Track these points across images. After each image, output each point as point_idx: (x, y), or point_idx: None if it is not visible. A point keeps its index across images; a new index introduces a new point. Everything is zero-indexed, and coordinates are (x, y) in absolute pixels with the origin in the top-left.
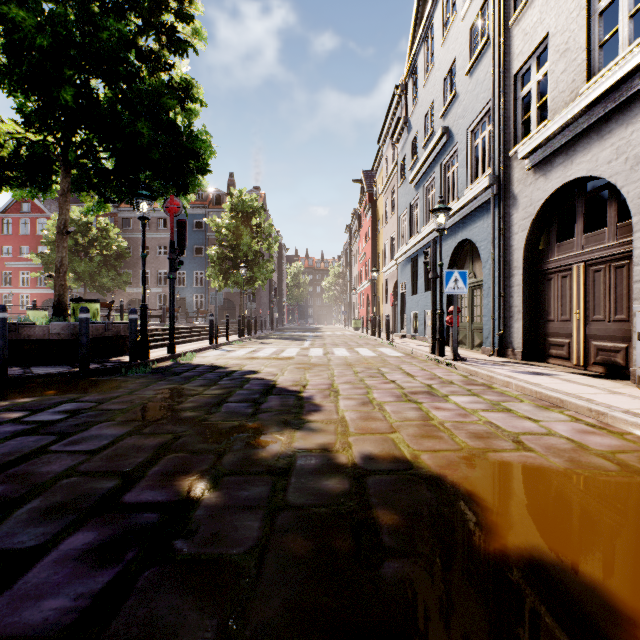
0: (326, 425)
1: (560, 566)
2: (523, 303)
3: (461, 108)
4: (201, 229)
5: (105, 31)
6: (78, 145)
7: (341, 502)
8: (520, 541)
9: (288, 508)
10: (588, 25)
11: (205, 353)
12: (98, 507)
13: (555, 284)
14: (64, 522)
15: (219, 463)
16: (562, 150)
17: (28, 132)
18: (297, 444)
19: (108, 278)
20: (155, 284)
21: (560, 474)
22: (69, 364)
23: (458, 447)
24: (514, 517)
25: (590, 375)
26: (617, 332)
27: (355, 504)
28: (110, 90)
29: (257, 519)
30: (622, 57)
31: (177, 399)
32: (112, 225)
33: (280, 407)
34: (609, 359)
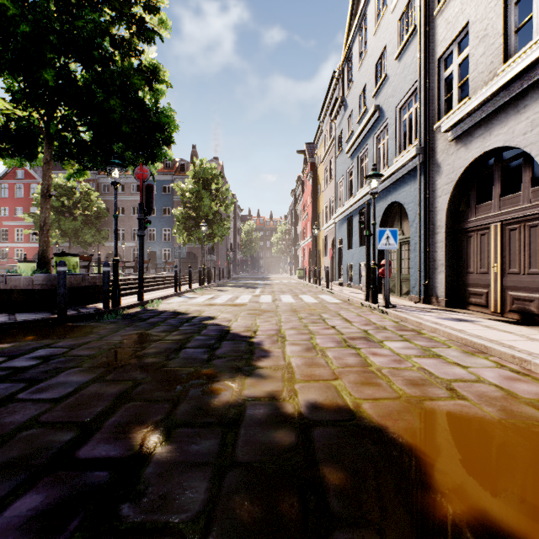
0: (274, 371)
1: (513, 538)
2: (446, 257)
3: (391, 88)
4: (168, 193)
5: (81, 19)
6: (59, 120)
7: (288, 458)
8: (468, 506)
9: (236, 465)
10: (505, 13)
11: (170, 300)
12: (51, 464)
13: (474, 241)
14: (15, 482)
15: (173, 413)
16: (481, 123)
17: (15, 108)
18: (247, 392)
19: (89, 234)
20: (129, 239)
21: (495, 425)
22: (50, 311)
23: (396, 395)
24: (458, 476)
25: (507, 321)
26: (531, 284)
27: (302, 460)
28: (87, 72)
29: (205, 478)
30: (537, 40)
31: (141, 345)
32: (93, 189)
33: (233, 353)
34: (524, 307)
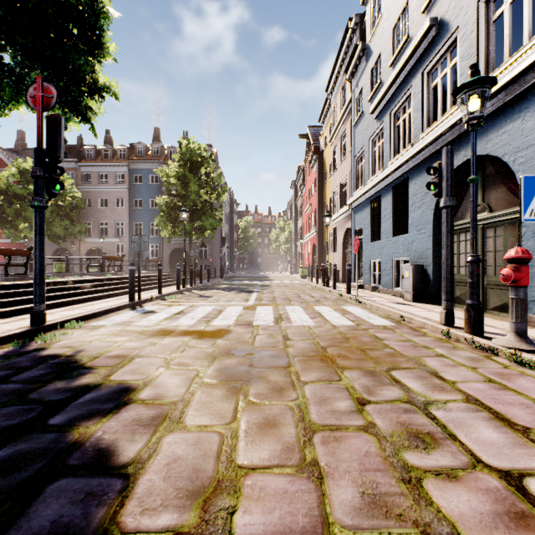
0: None
1: None
2: None
3: None
4: (156, 183)
5: None
6: None
7: None
8: None
9: None
10: None
11: (107, 318)
12: None
13: None
14: None
15: None
16: None
17: None
18: None
19: (61, 227)
20: (113, 234)
21: None
22: None
23: None
24: None
25: None
26: None
27: None
28: None
29: None
30: None
31: None
32: (68, 177)
33: None
34: None
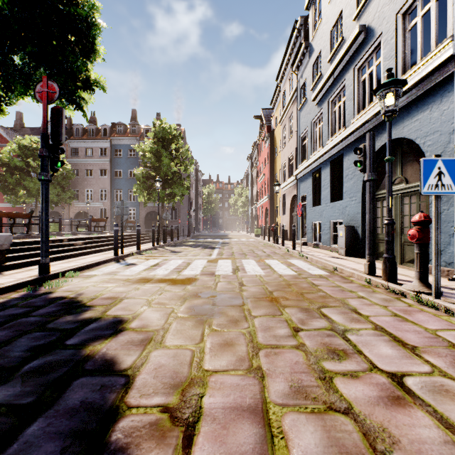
0: None
1: None
2: None
3: None
4: (134, 156)
5: None
6: None
7: None
8: None
9: None
10: None
11: (97, 269)
12: None
13: None
14: None
15: None
16: None
17: None
18: None
19: (54, 194)
20: (97, 200)
21: None
22: None
23: None
24: None
25: None
26: None
27: None
28: None
29: None
30: None
31: None
32: None
33: None
34: None
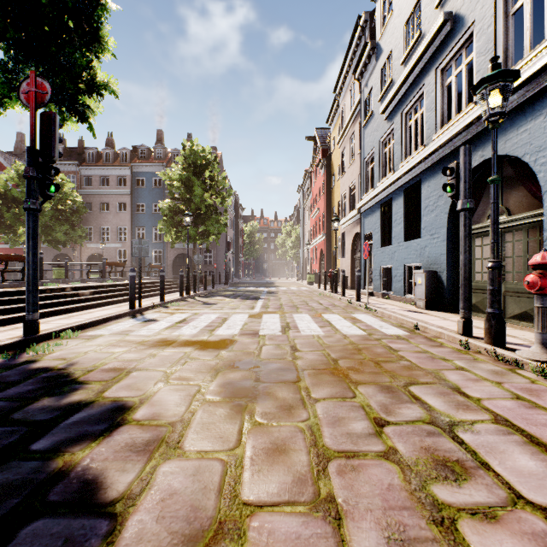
0: None
1: None
2: None
3: None
4: (159, 187)
5: None
6: None
7: None
8: None
9: None
10: None
11: (105, 327)
12: None
13: None
14: None
15: None
16: None
17: None
18: None
19: (61, 232)
20: (115, 239)
21: None
22: None
23: None
24: None
25: None
26: None
27: None
28: None
29: None
30: None
31: None
32: (68, 180)
33: None
34: None
